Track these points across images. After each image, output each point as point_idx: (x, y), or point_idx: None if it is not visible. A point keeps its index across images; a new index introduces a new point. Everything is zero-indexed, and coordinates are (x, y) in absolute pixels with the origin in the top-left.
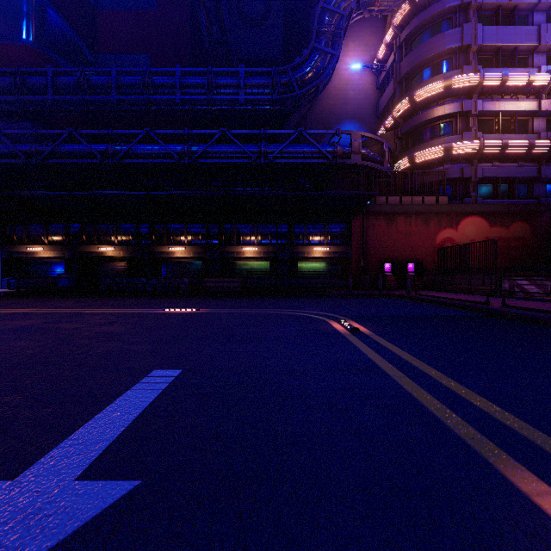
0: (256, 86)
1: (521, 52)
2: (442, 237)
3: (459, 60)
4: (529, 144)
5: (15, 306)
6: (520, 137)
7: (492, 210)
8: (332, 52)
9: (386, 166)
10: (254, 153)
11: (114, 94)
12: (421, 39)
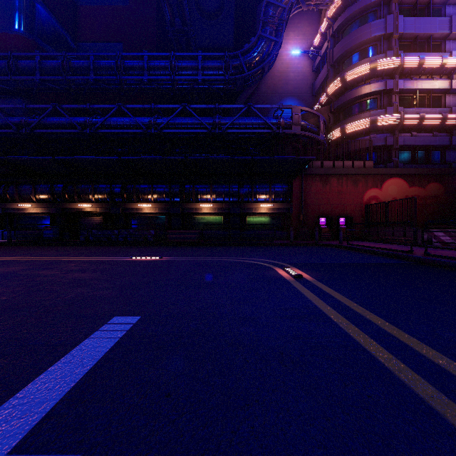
0: (211, 68)
1: (435, 39)
2: (369, 195)
3: (383, 46)
4: (442, 117)
5: (3, 255)
6: (434, 111)
7: (411, 173)
8: (276, 40)
9: (322, 136)
10: (210, 124)
11: (92, 75)
12: (351, 28)
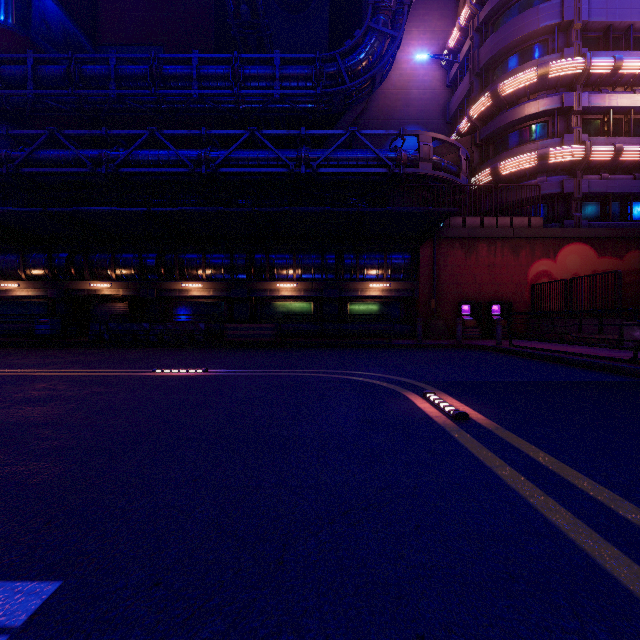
0: (295, 78)
1: (637, 31)
2: (537, 270)
3: (557, 42)
4: None
5: None
6: (637, 140)
7: (601, 235)
8: (393, 34)
9: (464, 179)
10: (292, 160)
11: (114, 87)
12: (506, 17)
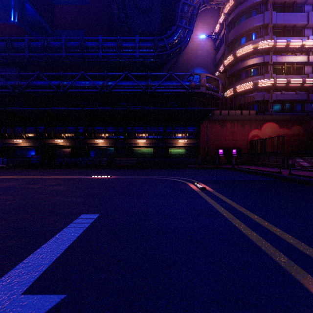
0: (145, 47)
1: (297, 28)
2: (252, 134)
3: (262, 32)
4: (302, 80)
5: (4, 174)
6: (297, 77)
7: (281, 119)
8: (189, 28)
9: (220, 93)
10: (144, 86)
11: (64, 52)
12: (240, 20)
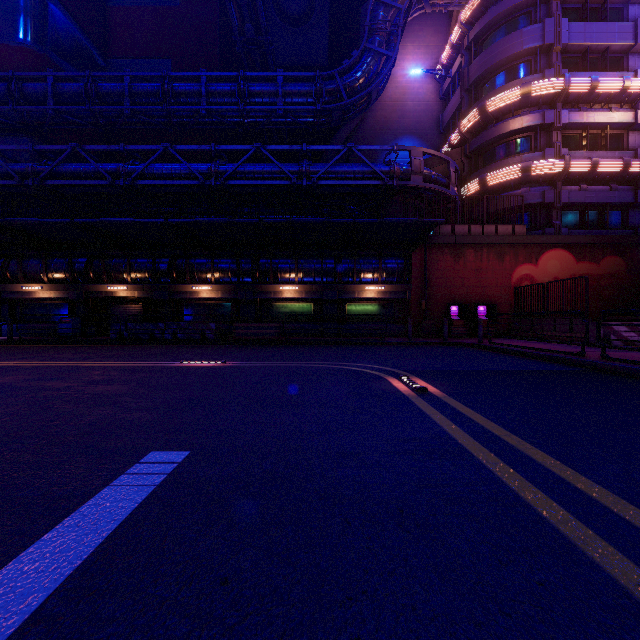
0: (296, 94)
1: (613, 52)
2: (520, 274)
3: (539, 63)
4: (623, 162)
5: None
6: (612, 154)
7: (579, 242)
8: (388, 54)
9: (453, 189)
10: (294, 173)
11: (128, 103)
12: (493, 38)
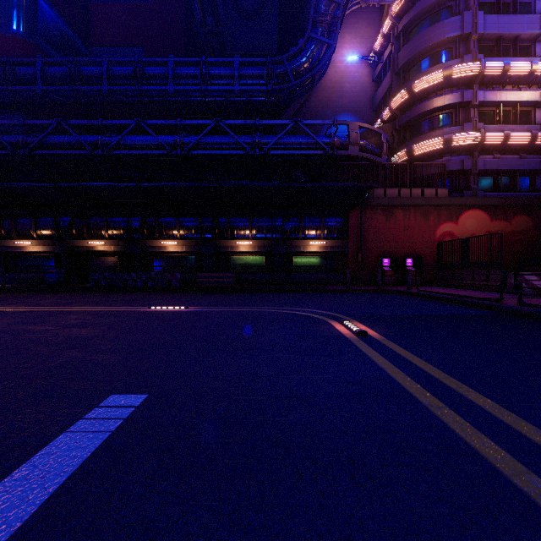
0: (250, 77)
1: (522, 41)
2: (442, 231)
3: (459, 49)
4: (531, 135)
5: None
6: (522, 128)
7: (493, 203)
8: (329, 42)
9: (385, 158)
10: (248, 144)
11: (106, 84)
12: (419, 28)
